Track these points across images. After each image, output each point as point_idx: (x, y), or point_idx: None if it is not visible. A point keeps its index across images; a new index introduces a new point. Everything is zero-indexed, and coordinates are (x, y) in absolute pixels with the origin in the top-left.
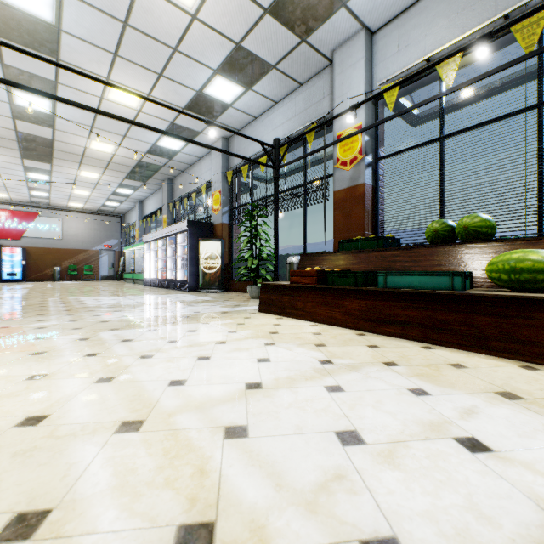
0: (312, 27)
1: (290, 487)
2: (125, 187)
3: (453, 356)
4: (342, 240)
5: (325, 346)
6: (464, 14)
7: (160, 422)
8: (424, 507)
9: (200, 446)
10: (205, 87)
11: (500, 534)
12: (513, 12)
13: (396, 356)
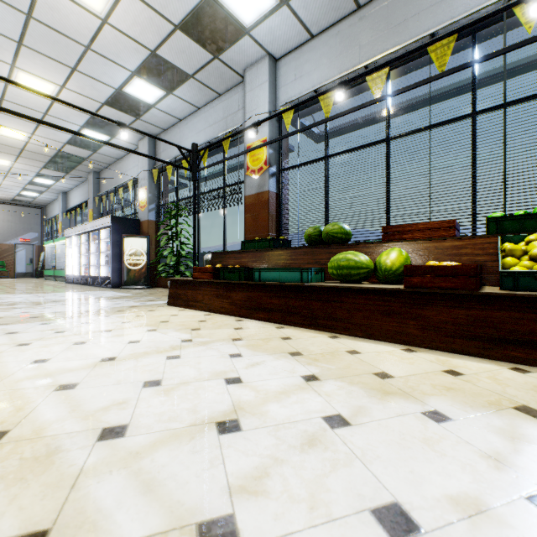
0: (222, 47)
1: (81, 410)
2: (44, 177)
3: (291, 332)
4: (244, 241)
5: (199, 330)
6: (340, 59)
7: (5, 386)
8: (163, 410)
9: (30, 396)
10: (124, 87)
11: (194, 417)
12: (371, 64)
13: (248, 334)
